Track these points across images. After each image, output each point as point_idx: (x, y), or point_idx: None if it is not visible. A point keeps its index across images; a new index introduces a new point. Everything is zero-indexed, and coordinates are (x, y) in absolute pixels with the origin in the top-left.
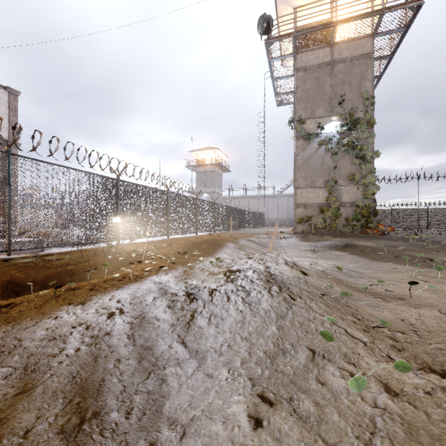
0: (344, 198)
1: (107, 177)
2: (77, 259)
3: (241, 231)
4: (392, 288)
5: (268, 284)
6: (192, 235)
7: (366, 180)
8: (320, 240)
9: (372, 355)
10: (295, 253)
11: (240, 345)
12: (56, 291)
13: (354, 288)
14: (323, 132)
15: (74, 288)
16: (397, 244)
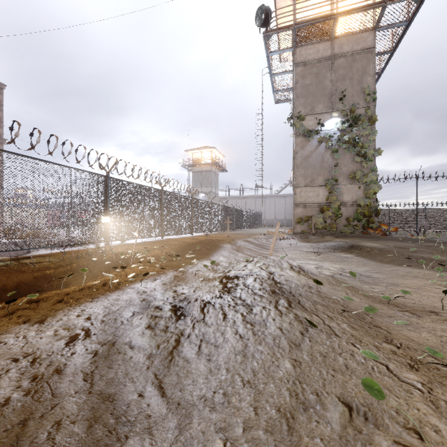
0: (345, 197)
1: (96, 174)
2: (58, 262)
3: (238, 232)
4: (416, 297)
5: (274, 297)
6: (188, 236)
7: (368, 179)
8: (323, 241)
9: (437, 413)
10: (297, 255)
11: (241, 395)
12: (8, 306)
13: (372, 297)
14: (323, 129)
15: (40, 299)
16: (405, 245)
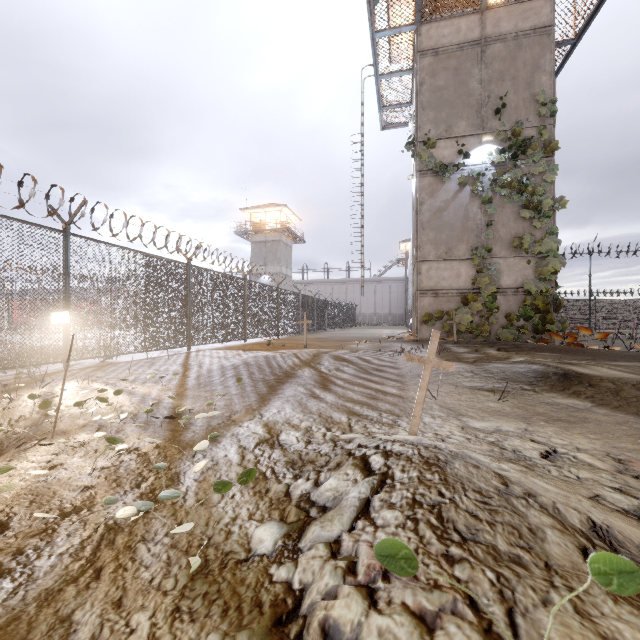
0: (504, 279)
1: (35, 225)
2: None
3: (322, 335)
4: None
5: None
6: (237, 344)
7: (543, 248)
8: (489, 361)
9: None
10: (453, 396)
11: None
12: None
13: None
14: (467, 163)
15: None
16: None
